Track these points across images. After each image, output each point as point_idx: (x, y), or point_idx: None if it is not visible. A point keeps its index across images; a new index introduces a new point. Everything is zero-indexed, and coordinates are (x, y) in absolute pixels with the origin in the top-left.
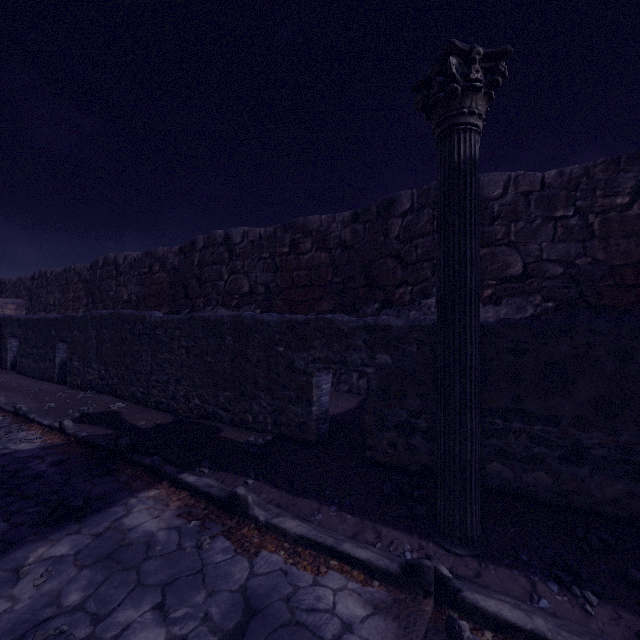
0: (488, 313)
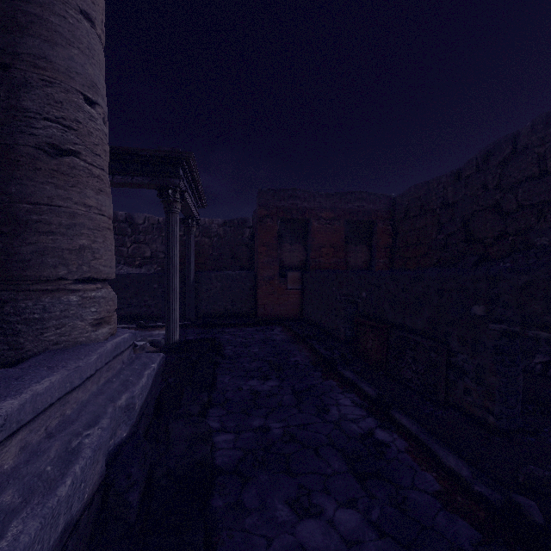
0: (137, 271)
